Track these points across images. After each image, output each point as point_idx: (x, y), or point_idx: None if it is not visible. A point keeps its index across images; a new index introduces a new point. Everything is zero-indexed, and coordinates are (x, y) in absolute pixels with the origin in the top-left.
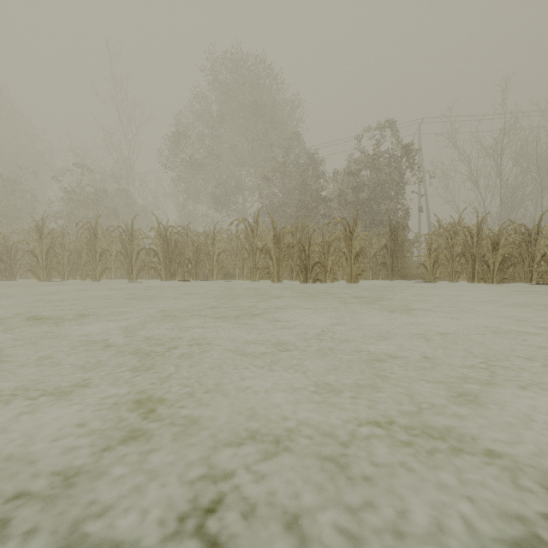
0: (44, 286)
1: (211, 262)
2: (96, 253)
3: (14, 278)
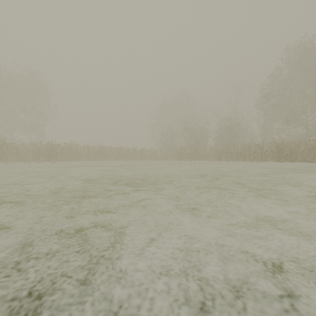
0: (234, 163)
1: (297, 155)
2: (251, 153)
3: (221, 160)
